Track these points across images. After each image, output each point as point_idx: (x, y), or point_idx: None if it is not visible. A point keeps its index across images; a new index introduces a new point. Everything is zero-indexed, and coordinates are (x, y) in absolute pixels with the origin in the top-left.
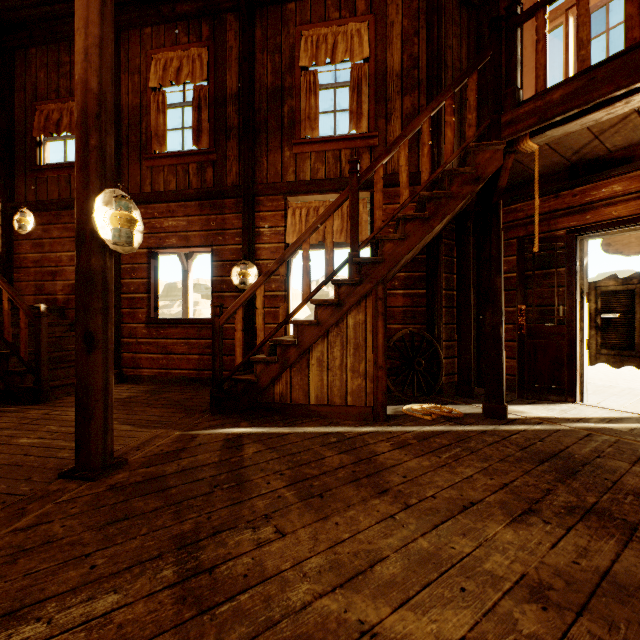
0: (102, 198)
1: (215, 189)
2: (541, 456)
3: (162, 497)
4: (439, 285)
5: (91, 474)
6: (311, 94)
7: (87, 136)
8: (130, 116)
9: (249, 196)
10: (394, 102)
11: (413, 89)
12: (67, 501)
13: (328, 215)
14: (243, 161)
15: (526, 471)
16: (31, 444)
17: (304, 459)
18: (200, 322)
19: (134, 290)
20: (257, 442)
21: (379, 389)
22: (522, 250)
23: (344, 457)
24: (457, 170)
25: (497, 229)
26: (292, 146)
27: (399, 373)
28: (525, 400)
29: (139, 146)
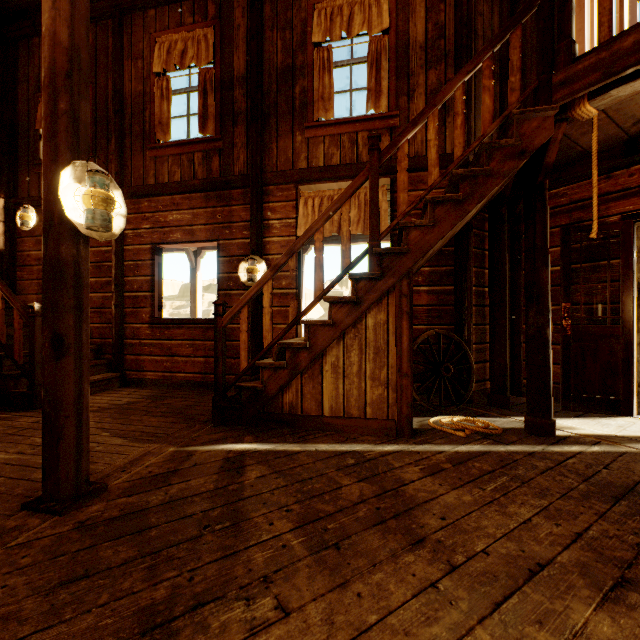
0: (72, 173)
1: (221, 179)
2: (613, 491)
3: (137, 542)
4: (469, 281)
5: (59, 506)
6: (325, 72)
7: (55, 99)
8: (133, 104)
9: (257, 185)
10: (417, 77)
11: (439, 61)
12: (21, 545)
13: (344, 200)
14: (251, 148)
15: (600, 514)
16: (7, 461)
17: (316, 488)
18: (206, 322)
19: (137, 288)
20: (261, 463)
21: (403, 400)
22: (567, 239)
23: (365, 487)
24: (497, 142)
25: (543, 213)
26: (304, 130)
27: (423, 379)
28: (571, 412)
29: (142, 136)
